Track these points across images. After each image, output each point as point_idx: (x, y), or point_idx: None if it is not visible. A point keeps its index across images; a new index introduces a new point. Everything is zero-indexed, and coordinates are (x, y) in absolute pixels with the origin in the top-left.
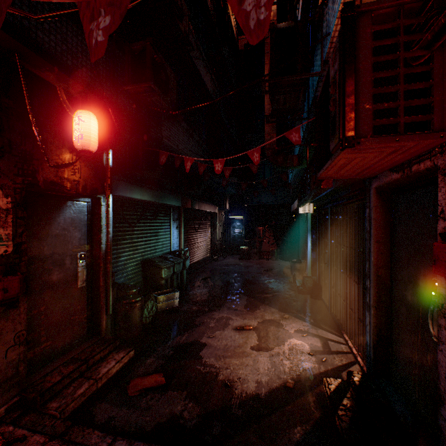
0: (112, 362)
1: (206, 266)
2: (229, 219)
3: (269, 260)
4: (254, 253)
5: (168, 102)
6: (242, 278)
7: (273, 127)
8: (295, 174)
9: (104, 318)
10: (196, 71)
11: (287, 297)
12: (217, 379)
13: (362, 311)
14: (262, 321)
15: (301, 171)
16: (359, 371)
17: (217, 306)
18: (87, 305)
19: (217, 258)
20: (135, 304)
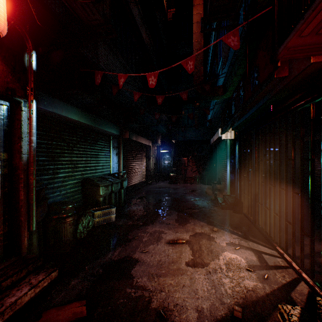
0: (25, 289)
1: (142, 188)
2: (160, 152)
3: (192, 184)
4: (180, 178)
5: (101, 12)
6: (171, 197)
7: (200, 62)
8: (215, 111)
9: (26, 235)
10: (132, 18)
11: (212, 212)
12: (149, 307)
13: (311, 224)
14: (193, 234)
15: (220, 107)
16: (309, 290)
17: (151, 220)
18: (3, 221)
19: (151, 183)
20: (66, 220)
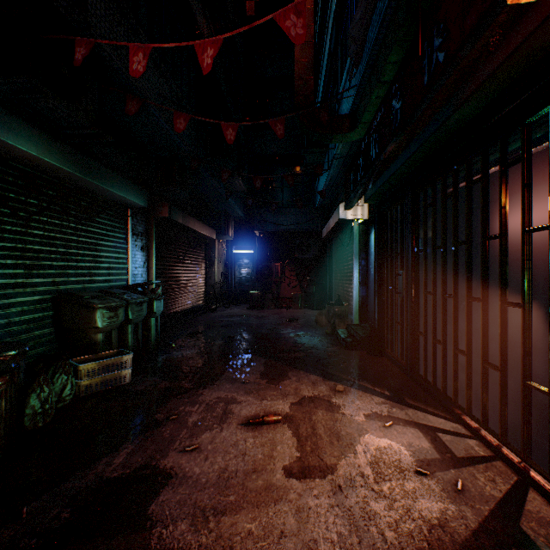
0: None
1: (197, 318)
2: (233, 254)
3: (290, 310)
4: (269, 299)
5: None
6: (253, 332)
7: (309, 66)
8: (331, 176)
9: None
10: None
11: (330, 355)
12: None
13: None
14: (298, 401)
15: (342, 167)
16: None
17: (210, 377)
18: None
19: (215, 308)
20: None
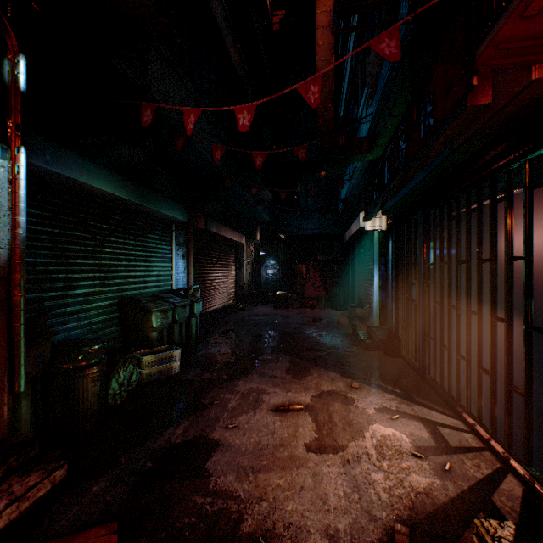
0: None
1: (228, 317)
2: (260, 256)
3: (314, 309)
4: (294, 299)
5: None
6: (279, 331)
7: (329, 95)
8: (353, 185)
9: (6, 402)
10: (211, 17)
11: (349, 355)
12: (239, 532)
13: (526, 372)
14: (318, 394)
15: (363, 177)
16: (524, 490)
17: (243, 371)
18: None
19: (243, 307)
20: (85, 372)
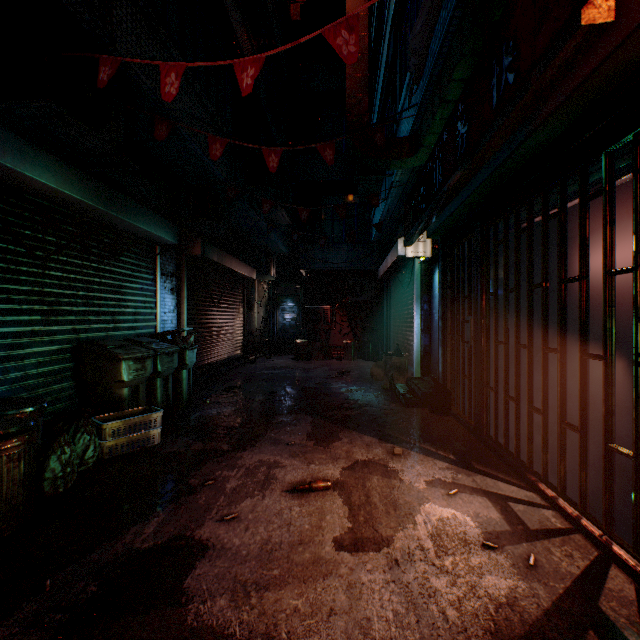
0: None
1: (235, 371)
2: (276, 296)
3: (342, 361)
4: (317, 349)
5: None
6: (299, 386)
7: (363, 82)
8: (389, 206)
9: None
10: None
11: (387, 413)
12: None
13: (638, 425)
14: (350, 466)
15: (401, 197)
16: (637, 588)
17: (250, 438)
18: None
19: (254, 359)
20: None
